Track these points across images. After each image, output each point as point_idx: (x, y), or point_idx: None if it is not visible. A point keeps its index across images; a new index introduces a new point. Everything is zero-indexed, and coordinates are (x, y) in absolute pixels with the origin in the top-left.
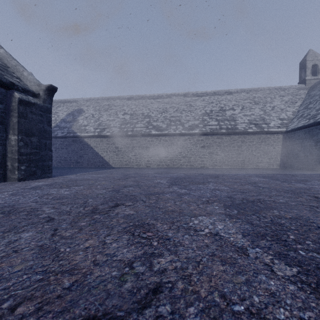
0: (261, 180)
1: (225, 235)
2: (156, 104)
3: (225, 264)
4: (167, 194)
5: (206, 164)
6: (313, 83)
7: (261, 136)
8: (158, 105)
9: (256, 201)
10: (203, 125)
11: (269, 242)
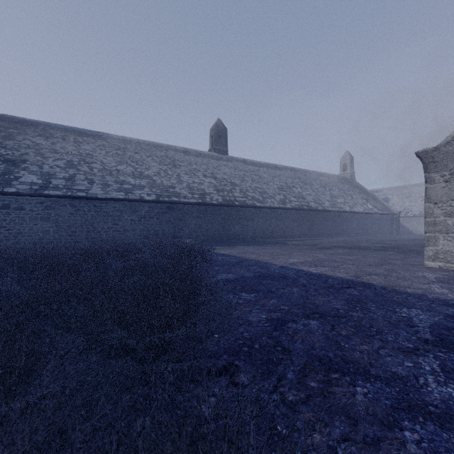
0: None
1: None
2: None
3: None
4: None
5: None
6: None
7: None
8: None
9: None
10: None
11: None
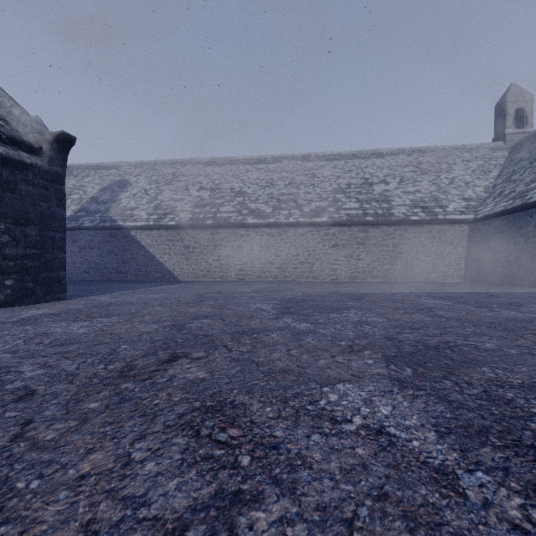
0: (440, 303)
1: (399, 432)
2: (255, 172)
3: (417, 527)
4: (273, 333)
5: (341, 275)
6: (518, 139)
7: (432, 228)
8: (258, 174)
9: (442, 346)
10: (335, 208)
11: (500, 453)
